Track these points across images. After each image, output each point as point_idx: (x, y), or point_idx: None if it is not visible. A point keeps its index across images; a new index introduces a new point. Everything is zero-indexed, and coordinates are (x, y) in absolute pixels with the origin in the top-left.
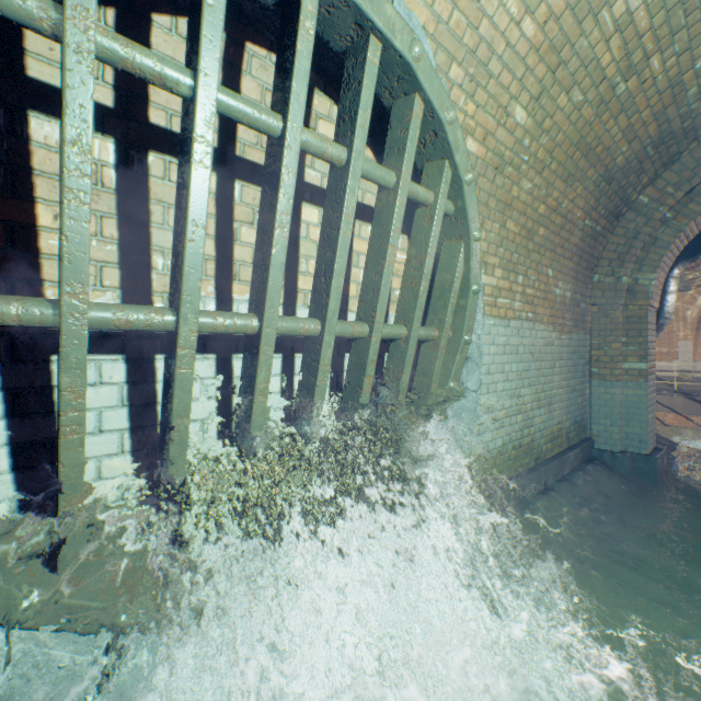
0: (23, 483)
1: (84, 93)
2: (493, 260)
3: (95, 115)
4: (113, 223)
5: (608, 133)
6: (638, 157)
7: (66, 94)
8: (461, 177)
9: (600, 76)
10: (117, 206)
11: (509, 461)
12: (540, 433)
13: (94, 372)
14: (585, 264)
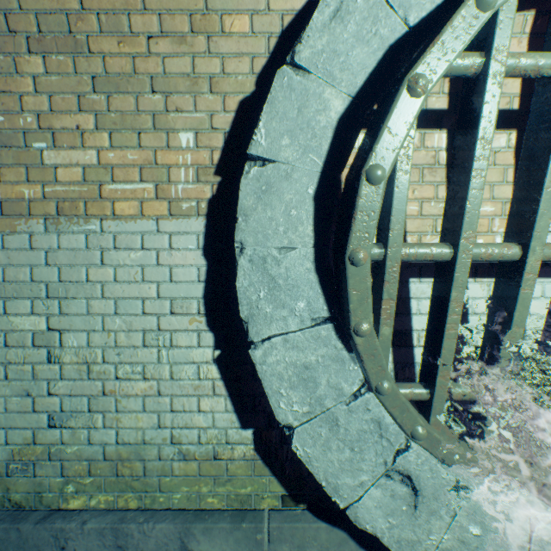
0: (395, 355)
1: (493, 103)
2: None
3: (435, 118)
4: (442, 188)
5: None
6: None
7: (482, 109)
8: None
9: None
10: (445, 176)
11: None
12: None
13: (430, 290)
14: None
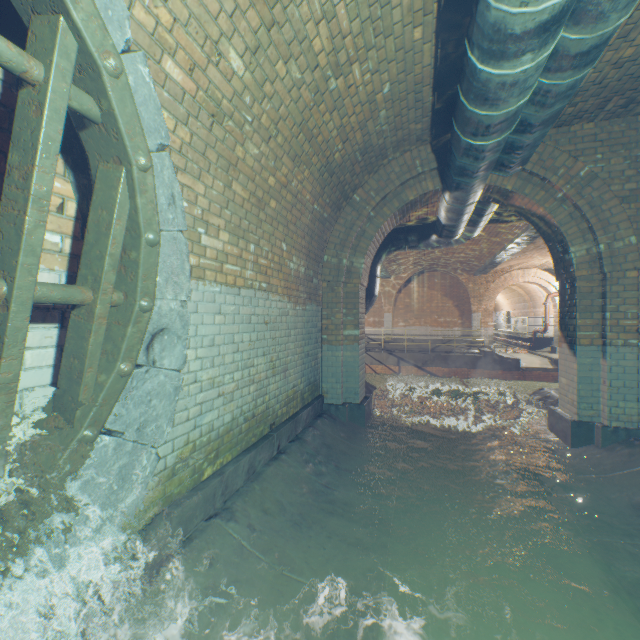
0: None
1: None
2: (218, 221)
3: None
4: None
5: (327, 125)
6: (351, 159)
7: None
8: (95, 57)
9: (315, 61)
10: None
11: (242, 434)
12: (276, 399)
13: None
14: (317, 245)
